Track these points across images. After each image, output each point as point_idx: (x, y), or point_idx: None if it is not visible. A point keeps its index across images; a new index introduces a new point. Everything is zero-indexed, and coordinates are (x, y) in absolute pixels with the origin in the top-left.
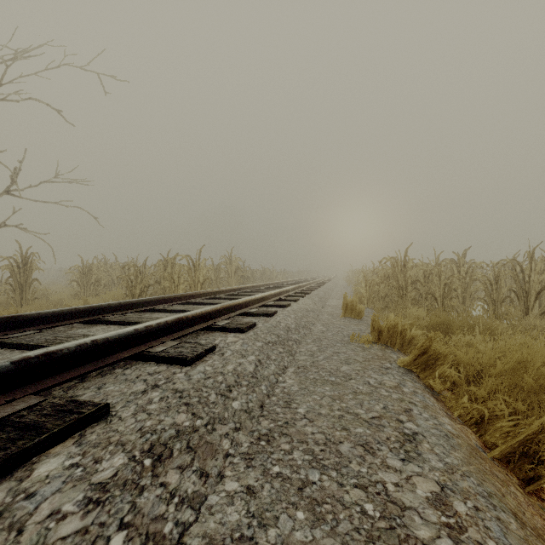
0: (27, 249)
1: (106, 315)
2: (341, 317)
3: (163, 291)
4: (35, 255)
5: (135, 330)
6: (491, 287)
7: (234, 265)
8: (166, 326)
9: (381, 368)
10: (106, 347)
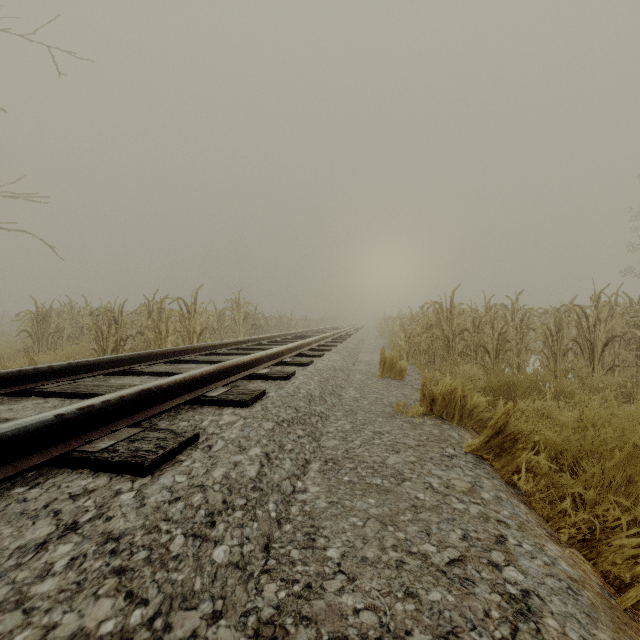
0: None
1: (45, 382)
2: (377, 377)
3: (147, 345)
4: None
5: (58, 417)
6: (552, 337)
7: (243, 311)
8: (122, 404)
9: (444, 457)
10: None
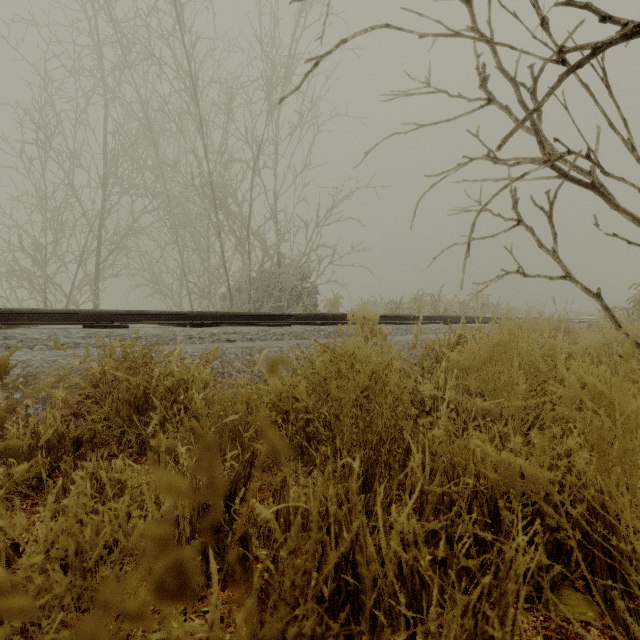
0: (336, 294)
1: None
2: None
3: None
4: (340, 297)
5: (394, 315)
6: None
7: (480, 301)
8: (406, 317)
9: None
10: (386, 318)
